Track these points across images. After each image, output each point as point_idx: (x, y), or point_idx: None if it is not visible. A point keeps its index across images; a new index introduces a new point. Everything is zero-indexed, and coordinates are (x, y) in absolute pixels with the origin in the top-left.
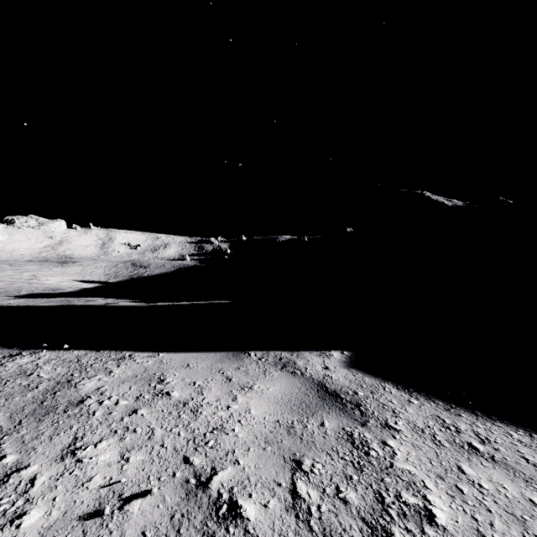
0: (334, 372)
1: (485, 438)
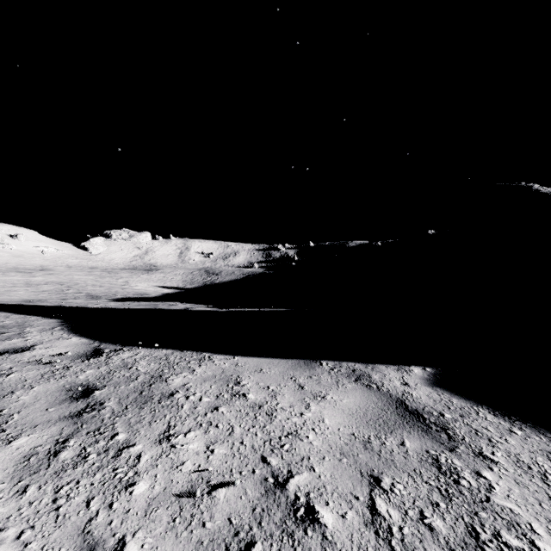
0: (415, 389)
1: None
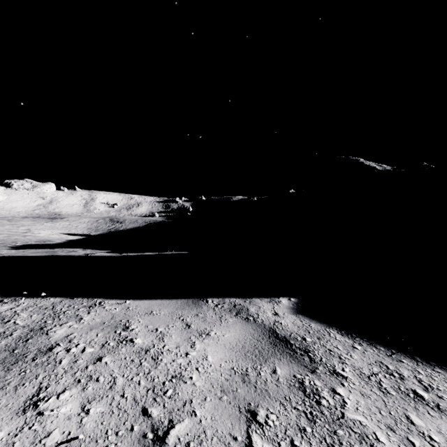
0: (283, 318)
1: (428, 385)
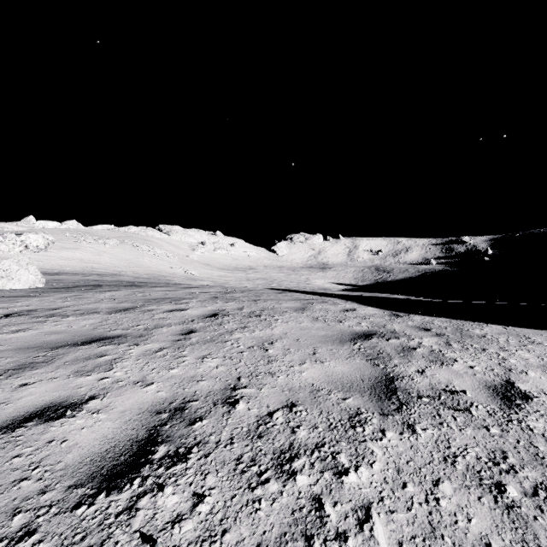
0: None
1: None
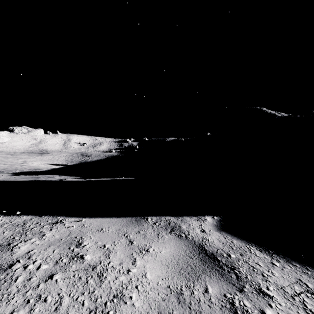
0: (209, 234)
1: None
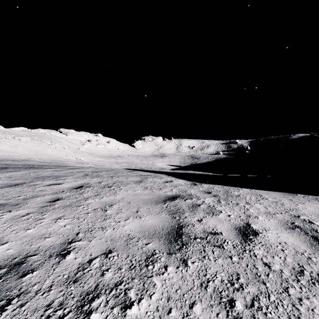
0: None
1: None
